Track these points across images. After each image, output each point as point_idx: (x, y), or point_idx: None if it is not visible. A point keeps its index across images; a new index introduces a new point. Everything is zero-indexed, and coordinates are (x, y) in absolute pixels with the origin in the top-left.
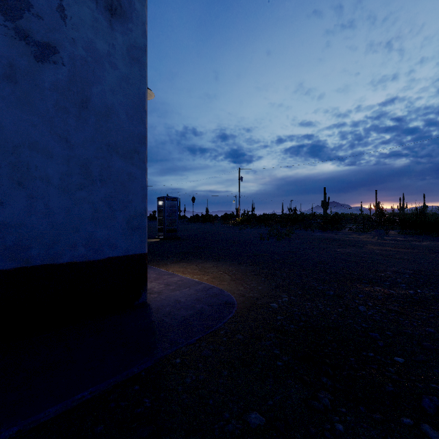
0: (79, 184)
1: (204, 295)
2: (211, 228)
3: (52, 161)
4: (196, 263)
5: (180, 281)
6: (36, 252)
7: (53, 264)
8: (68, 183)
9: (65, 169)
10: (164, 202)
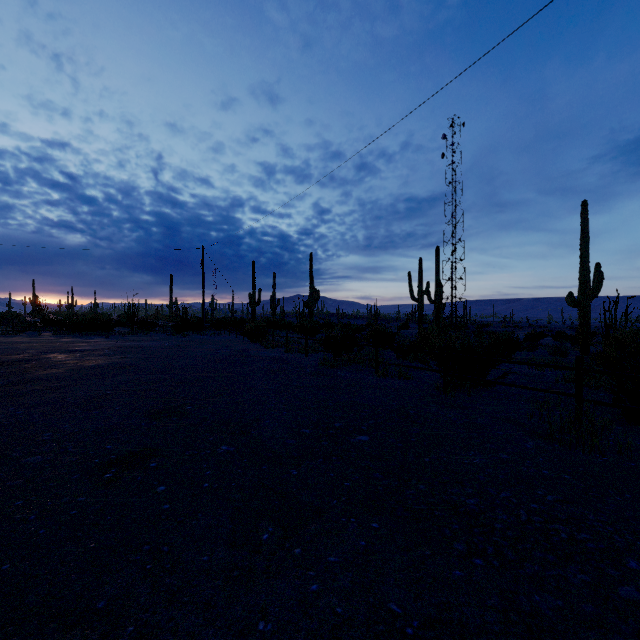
0: None
1: None
2: None
3: None
4: None
5: None
6: None
7: None
8: None
9: None
10: None
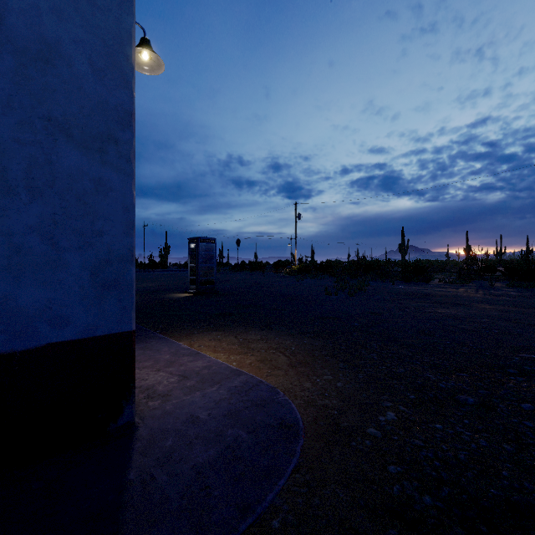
0: None
1: (243, 404)
2: (260, 278)
3: None
4: (236, 333)
5: (206, 369)
6: None
7: None
8: None
9: None
10: (197, 245)
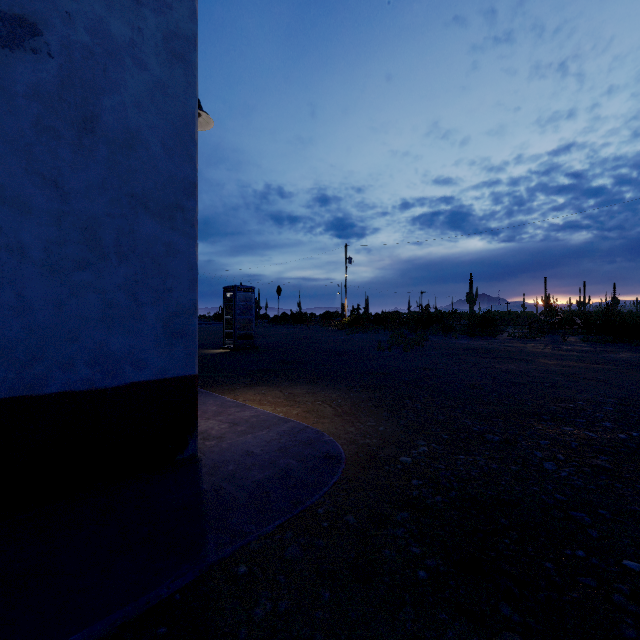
0: (78, 259)
1: (292, 443)
2: (305, 332)
3: (30, 219)
4: (281, 388)
5: (255, 418)
6: (0, 376)
7: (32, 396)
8: (60, 258)
9: (54, 234)
10: (234, 294)
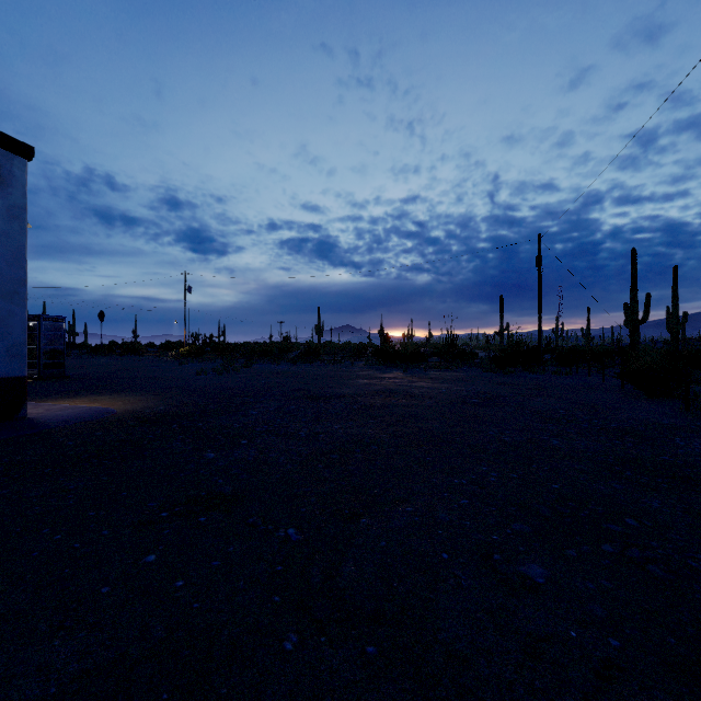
0: None
1: (88, 411)
2: (133, 363)
3: None
4: (88, 397)
5: (64, 407)
6: None
7: None
8: None
9: None
10: (39, 324)
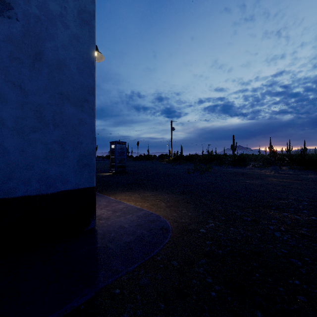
0: (32, 126)
1: (144, 221)
2: (151, 164)
3: (6, 106)
4: (139, 192)
5: (125, 208)
6: None
7: (8, 198)
8: (23, 126)
9: (19, 113)
10: (115, 145)
